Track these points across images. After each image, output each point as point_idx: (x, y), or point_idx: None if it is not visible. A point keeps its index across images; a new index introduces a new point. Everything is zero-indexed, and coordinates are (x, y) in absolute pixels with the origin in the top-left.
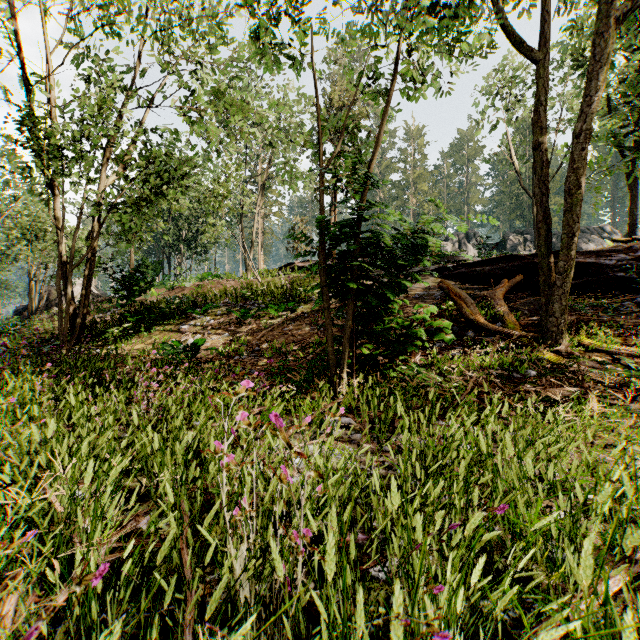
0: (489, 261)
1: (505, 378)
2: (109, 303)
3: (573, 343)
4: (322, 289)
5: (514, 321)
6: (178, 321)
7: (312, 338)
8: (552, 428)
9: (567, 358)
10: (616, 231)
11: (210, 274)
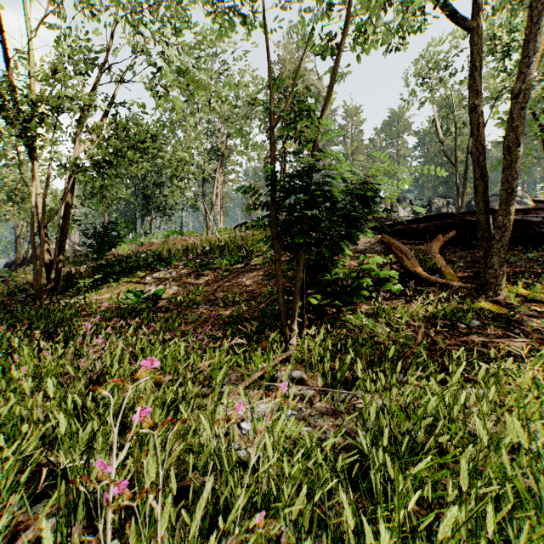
0: (423, 219)
1: (450, 328)
2: (85, 257)
3: (510, 294)
4: (273, 241)
5: (451, 273)
6: (144, 273)
7: (264, 288)
8: (542, 398)
9: (508, 308)
10: (526, 195)
11: (175, 231)
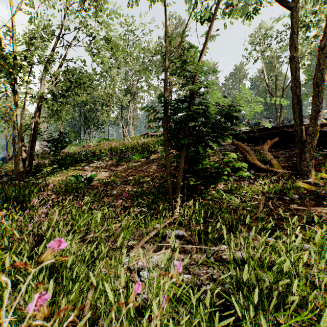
0: (258, 130)
1: (279, 200)
2: (49, 154)
3: (316, 177)
4: (164, 142)
5: (277, 164)
6: (84, 164)
7: (158, 174)
8: None
9: (316, 187)
10: None
11: (103, 138)
